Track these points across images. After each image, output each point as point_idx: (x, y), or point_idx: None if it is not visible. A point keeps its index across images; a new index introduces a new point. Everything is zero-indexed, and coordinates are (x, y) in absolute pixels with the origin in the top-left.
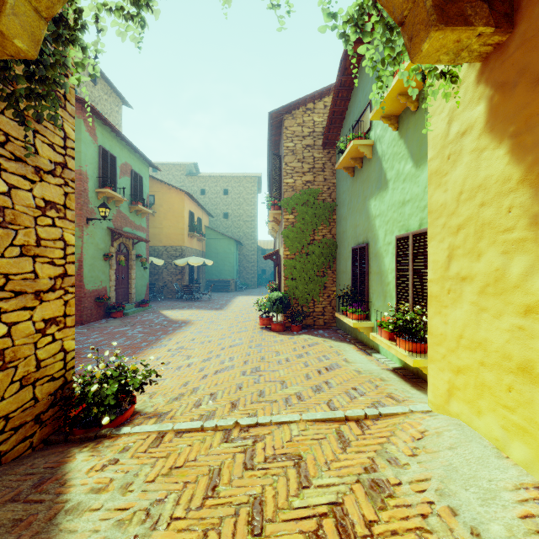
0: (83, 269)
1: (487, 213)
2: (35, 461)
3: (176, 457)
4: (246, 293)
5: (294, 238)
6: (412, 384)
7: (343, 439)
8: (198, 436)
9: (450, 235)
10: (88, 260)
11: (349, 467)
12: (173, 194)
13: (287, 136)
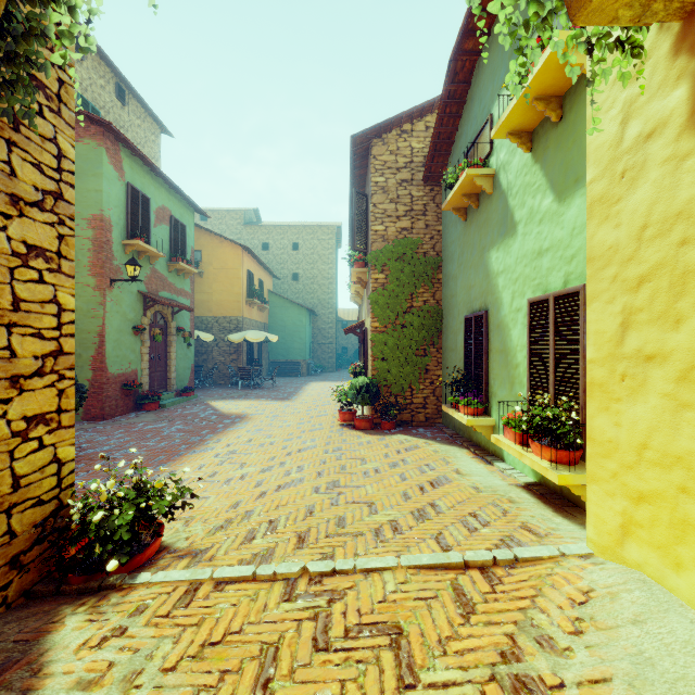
0: (106, 347)
1: (692, 255)
2: (5, 627)
3: (212, 626)
4: (321, 378)
5: (385, 305)
6: (554, 508)
7: (463, 599)
8: (247, 590)
9: (626, 292)
10: (111, 335)
11: (476, 651)
12: (226, 249)
13: (376, 167)
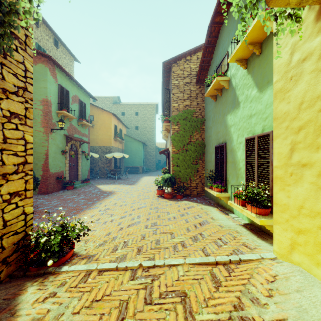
0: (49, 160)
1: None
2: None
3: (97, 292)
4: (149, 174)
5: (178, 140)
6: (258, 235)
7: (215, 279)
8: (113, 274)
9: (293, 134)
10: (51, 154)
11: (222, 305)
12: (104, 115)
13: (174, 77)
